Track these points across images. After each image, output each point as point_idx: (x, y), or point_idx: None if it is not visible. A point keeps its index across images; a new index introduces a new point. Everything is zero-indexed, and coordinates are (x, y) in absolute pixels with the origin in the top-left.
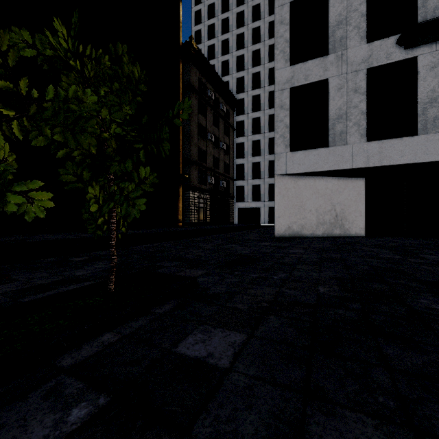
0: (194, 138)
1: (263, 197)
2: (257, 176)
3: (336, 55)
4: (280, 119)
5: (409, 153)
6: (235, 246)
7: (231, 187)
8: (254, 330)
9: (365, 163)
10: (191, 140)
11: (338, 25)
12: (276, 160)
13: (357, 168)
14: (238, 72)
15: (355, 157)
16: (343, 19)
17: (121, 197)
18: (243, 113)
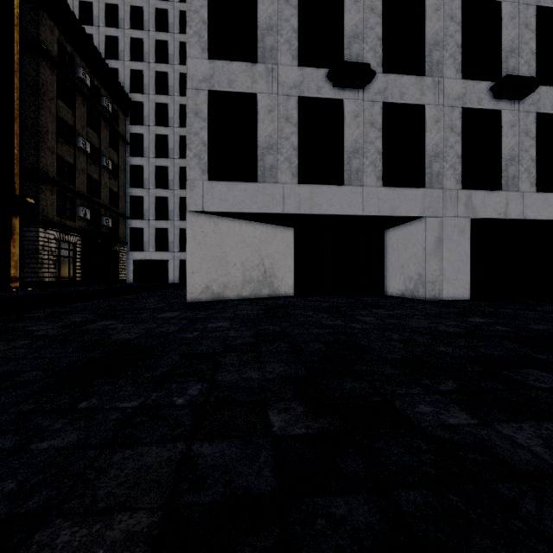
0: (48, 138)
1: (172, 246)
2: (163, 216)
3: (266, 67)
4: (195, 130)
5: (337, 203)
6: (112, 324)
7: (122, 228)
8: None
9: (297, 209)
10: (42, 141)
11: (268, 30)
12: (189, 190)
13: (288, 214)
14: (133, 61)
15: (287, 200)
16: (274, 25)
17: None
18: (141, 123)
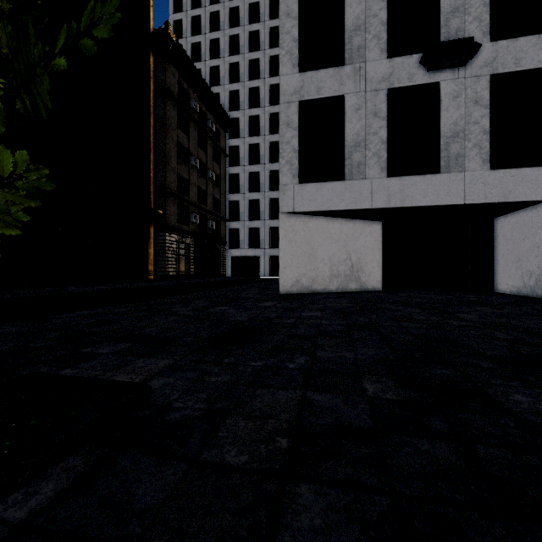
0: (172, 161)
1: (263, 244)
2: (255, 217)
3: (353, 67)
4: (287, 140)
5: (431, 193)
6: (227, 309)
7: (222, 230)
8: None
9: (386, 203)
10: (168, 164)
11: (356, 31)
12: (282, 194)
13: (376, 208)
14: (231, 83)
15: (375, 195)
16: (362, 24)
17: None
18: (237, 136)
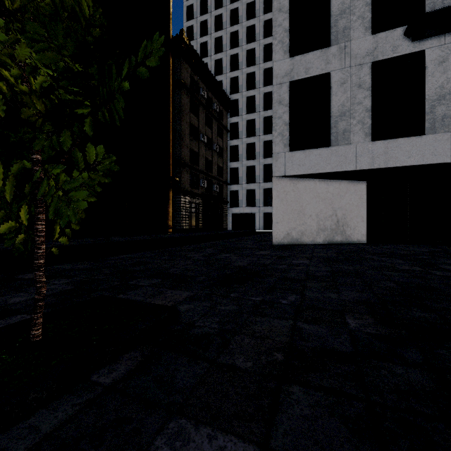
0: (185, 138)
1: (258, 203)
2: (252, 180)
3: (339, 46)
4: (279, 115)
5: (416, 154)
6: (230, 256)
7: (225, 192)
8: (271, 431)
9: (370, 164)
10: (182, 141)
11: (341, 14)
12: (274, 161)
13: (361, 170)
14: (232, 71)
15: (359, 158)
16: (347, 8)
17: (50, 189)
18: (237, 114)
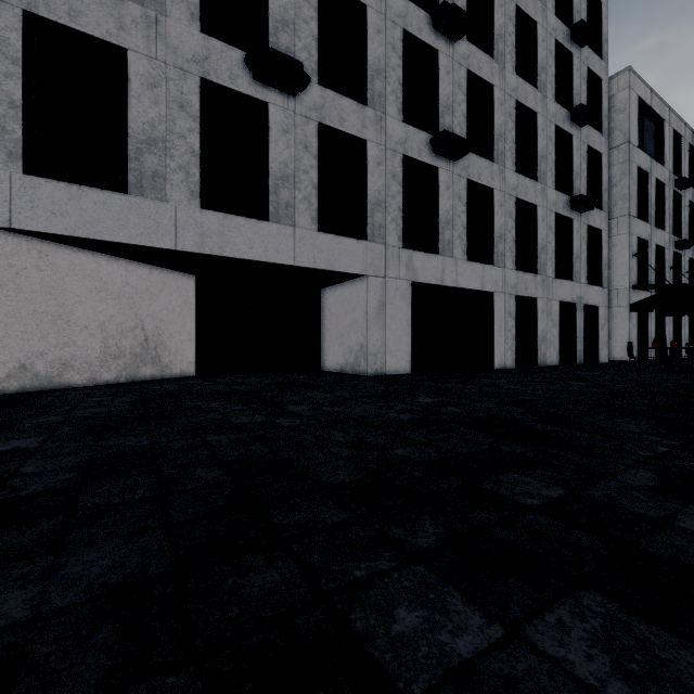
0: None
1: None
2: None
3: (145, 12)
4: None
5: (259, 245)
6: None
7: None
8: None
9: (199, 246)
10: None
11: None
12: None
13: (184, 251)
14: None
15: (182, 230)
16: None
17: None
18: None
